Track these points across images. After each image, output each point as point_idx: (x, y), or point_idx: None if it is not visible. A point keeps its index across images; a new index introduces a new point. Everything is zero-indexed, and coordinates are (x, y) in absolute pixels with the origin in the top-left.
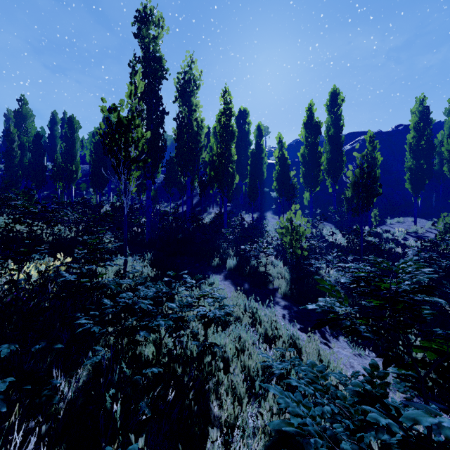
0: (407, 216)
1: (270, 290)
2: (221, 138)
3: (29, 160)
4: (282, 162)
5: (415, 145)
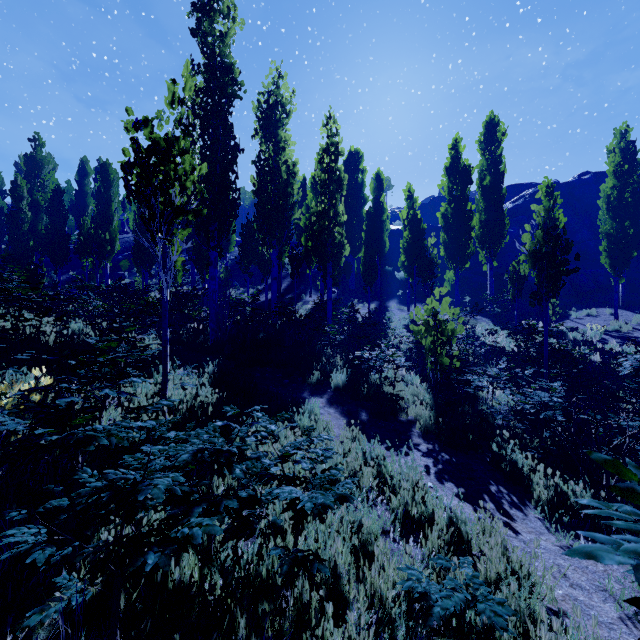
0: (601, 306)
1: (402, 424)
2: (323, 188)
3: (46, 227)
4: (413, 225)
5: (616, 198)
